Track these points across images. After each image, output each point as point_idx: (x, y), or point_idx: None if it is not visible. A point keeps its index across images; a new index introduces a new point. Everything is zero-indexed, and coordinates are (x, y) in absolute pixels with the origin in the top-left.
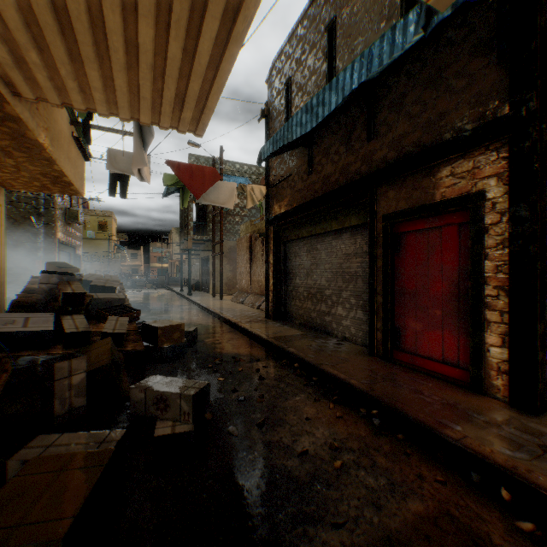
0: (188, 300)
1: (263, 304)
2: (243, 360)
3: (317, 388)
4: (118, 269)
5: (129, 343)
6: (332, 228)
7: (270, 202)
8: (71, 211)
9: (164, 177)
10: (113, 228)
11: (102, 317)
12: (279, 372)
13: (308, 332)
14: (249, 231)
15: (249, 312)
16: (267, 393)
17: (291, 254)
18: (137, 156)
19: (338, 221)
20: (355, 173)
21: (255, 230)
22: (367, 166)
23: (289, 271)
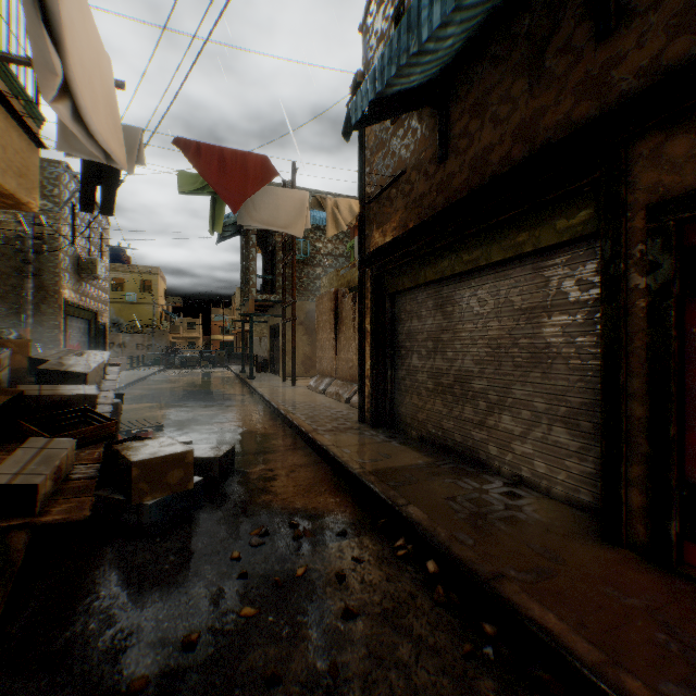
0: (247, 386)
1: (355, 397)
2: (310, 533)
3: (505, 671)
4: (165, 342)
5: (60, 500)
6: (492, 259)
7: (366, 228)
8: (86, 261)
9: (179, 178)
10: (159, 289)
11: (29, 436)
12: (390, 582)
13: (438, 457)
14: (335, 285)
15: (332, 410)
16: (365, 695)
17: (402, 314)
18: (35, 54)
19: (507, 242)
20: (557, 126)
21: (344, 283)
22: (594, 101)
23: (399, 344)
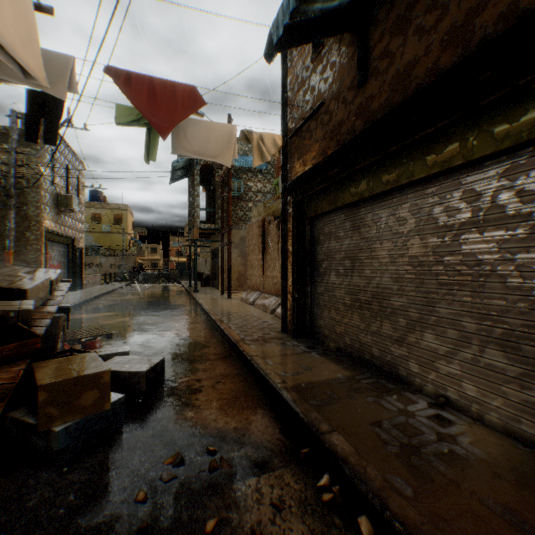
0: (192, 298)
1: (279, 308)
2: (227, 463)
3: None
4: (132, 263)
5: None
6: (414, 176)
7: (288, 160)
8: (64, 197)
9: (117, 110)
10: (128, 222)
11: None
12: None
13: (356, 370)
14: (263, 215)
15: (259, 320)
16: None
17: (321, 236)
18: None
19: (432, 157)
20: (499, 20)
21: (270, 213)
22: None
23: (318, 263)
